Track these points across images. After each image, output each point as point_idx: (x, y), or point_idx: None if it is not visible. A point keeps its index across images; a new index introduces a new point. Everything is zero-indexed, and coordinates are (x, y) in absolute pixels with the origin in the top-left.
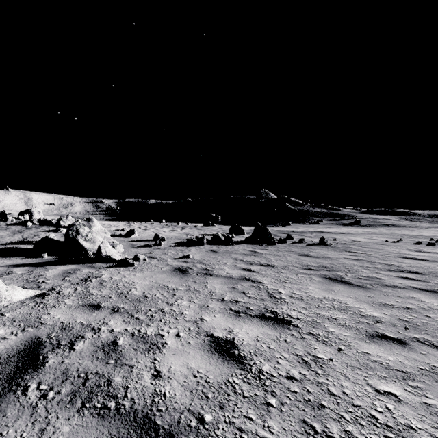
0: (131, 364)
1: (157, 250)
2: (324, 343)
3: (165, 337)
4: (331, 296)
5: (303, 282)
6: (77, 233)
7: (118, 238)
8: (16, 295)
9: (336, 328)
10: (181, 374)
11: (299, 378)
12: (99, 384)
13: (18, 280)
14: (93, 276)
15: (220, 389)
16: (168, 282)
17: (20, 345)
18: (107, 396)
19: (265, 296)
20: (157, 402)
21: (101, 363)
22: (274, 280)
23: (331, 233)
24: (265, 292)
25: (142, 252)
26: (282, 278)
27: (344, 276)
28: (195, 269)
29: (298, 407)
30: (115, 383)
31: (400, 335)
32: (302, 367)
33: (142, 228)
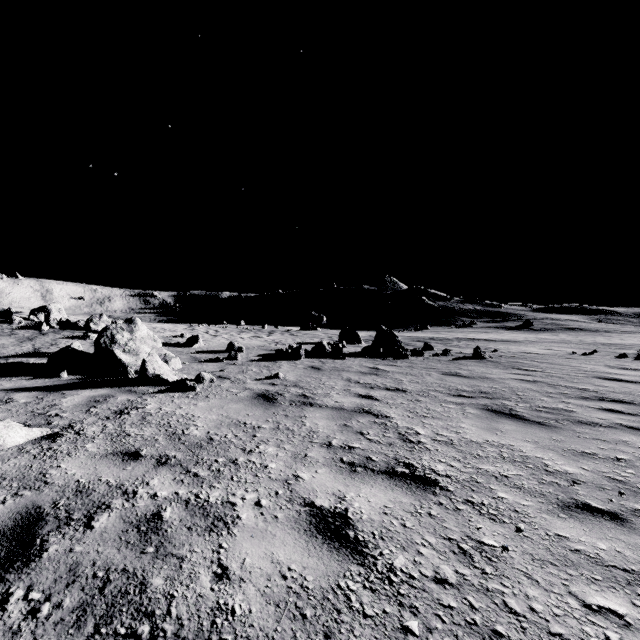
0: (181, 554)
1: (232, 366)
2: (491, 518)
3: (239, 507)
4: (497, 439)
5: (452, 417)
6: (112, 340)
7: (175, 348)
8: (11, 437)
9: (509, 492)
10: (262, 572)
11: (455, 581)
12: (126, 592)
13: (20, 412)
14: (133, 406)
15: (324, 600)
16: (246, 417)
17: (7, 521)
18: (138, 613)
19: (394, 439)
20: (220, 624)
21: (133, 552)
22: (408, 413)
23: (490, 341)
24: (394, 432)
25: (209, 370)
26: (420, 409)
27: (514, 406)
28: (287, 395)
29: (457, 636)
30: (152, 589)
31: (613, 504)
32: (459, 562)
33: (210, 334)
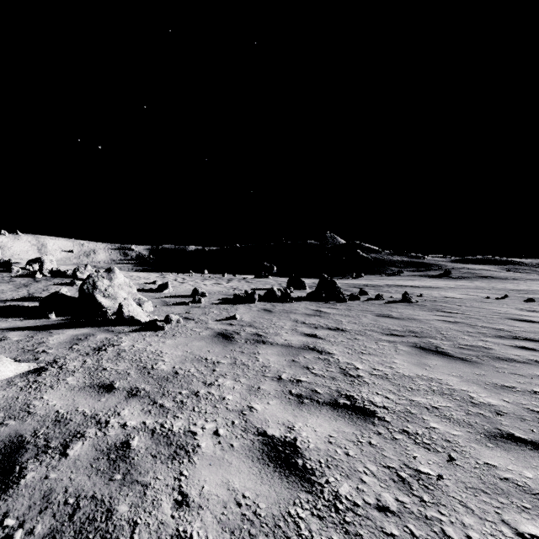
0: (146, 481)
1: (196, 308)
2: (425, 447)
3: (199, 436)
4: (426, 374)
5: (386, 354)
6: (94, 287)
7: (148, 293)
8: (1, 372)
9: (440, 422)
10: (218, 499)
11: (396, 508)
12: (94, 518)
13: (12, 349)
14: (110, 343)
15: (276, 528)
16: (207, 353)
17: None
18: None
19: (336, 373)
20: None
21: (102, 479)
22: (348, 350)
23: (415, 287)
24: (336, 367)
25: (176, 312)
26: (358, 347)
27: (440, 344)
28: (243, 334)
29: None
30: (118, 516)
31: (534, 434)
32: (398, 490)
33: (178, 281)
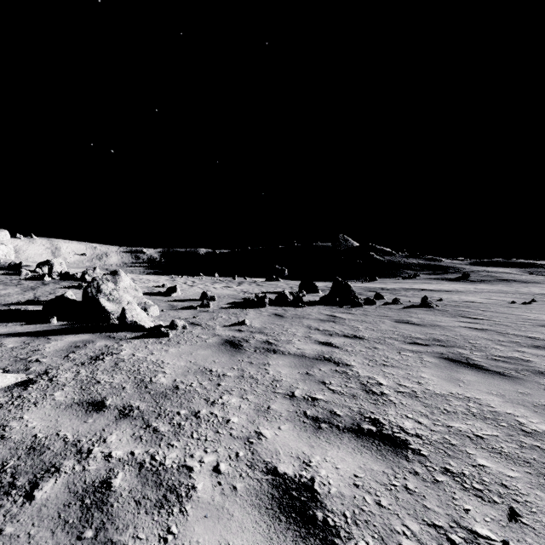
0: (122, 542)
1: (204, 313)
2: (478, 495)
3: (195, 474)
4: (461, 391)
5: (411, 366)
6: (98, 290)
7: (156, 297)
8: None
9: (489, 458)
10: None
11: None
12: None
13: (4, 357)
14: (108, 351)
15: None
16: (213, 364)
17: None
18: None
19: (357, 390)
20: None
21: (69, 536)
22: (367, 361)
23: (433, 291)
24: (356, 382)
25: (183, 317)
26: (379, 357)
27: (470, 355)
28: (252, 342)
29: None
30: None
31: None
32: None
33: (187, 284)
